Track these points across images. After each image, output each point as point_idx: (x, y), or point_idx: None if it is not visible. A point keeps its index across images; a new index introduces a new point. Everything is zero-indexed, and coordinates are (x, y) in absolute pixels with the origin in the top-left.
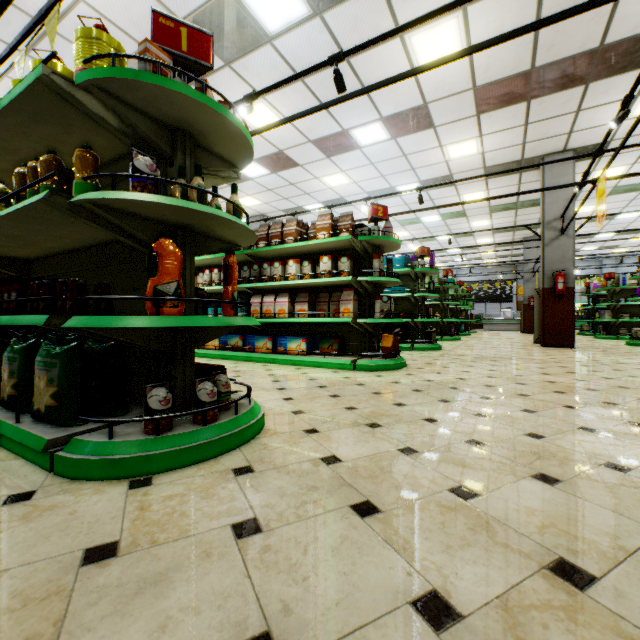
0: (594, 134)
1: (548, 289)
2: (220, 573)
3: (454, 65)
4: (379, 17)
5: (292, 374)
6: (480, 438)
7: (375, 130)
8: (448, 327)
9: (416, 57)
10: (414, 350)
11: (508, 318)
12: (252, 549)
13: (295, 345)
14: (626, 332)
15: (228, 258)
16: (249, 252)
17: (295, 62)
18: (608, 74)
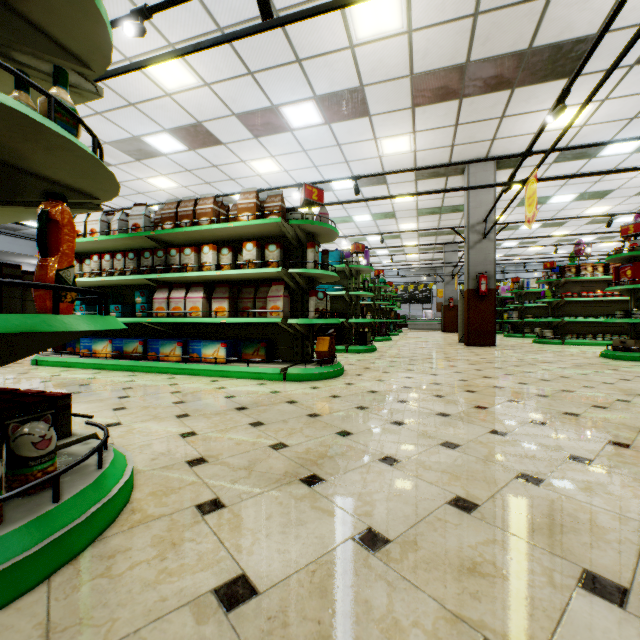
0: (513, 144)
1: (472, 290)
2: None
3: (393, 44)
4: None
5: (204, 390)
6: (466, 492)
7: (308, 111)
8: (380, 327)
9: (354, 25)
10: (349, 352)
11: (430, 318)
12: None
13: (212, 351)
14: (530, 331)
15: (48, 206)
16: (151, 234)
17: (212, 4)
18: (532, 81)
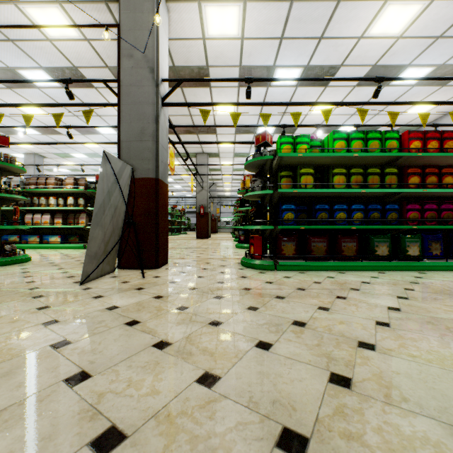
0: (211, 149)
1: (198, 213)
2: (19, 271)
3: None
4: (98, 96)
5: (50, 251)
6: None
7: (109, 129)
8: None
9: None
10: None
11: None
12: (26, 269)
13: (54, 239)
14: None
15: (16, 207)
16: (24, 190)
17: (55, 97)
18: (203, 133)
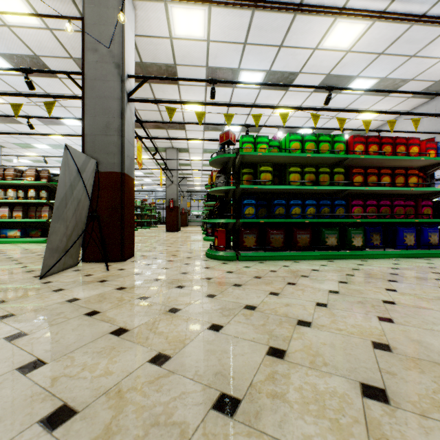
0: (181, 145)
1: (168, 206)
2: None
3: None
4: (62, 86)
5: (8, 246)
6: None
7: (74, 121)
8: None
9: None
10: None
11: None
12: None
13: (13, 233)
14: None
15: None
16: None
17: (14, 85)
18: (172, 129)
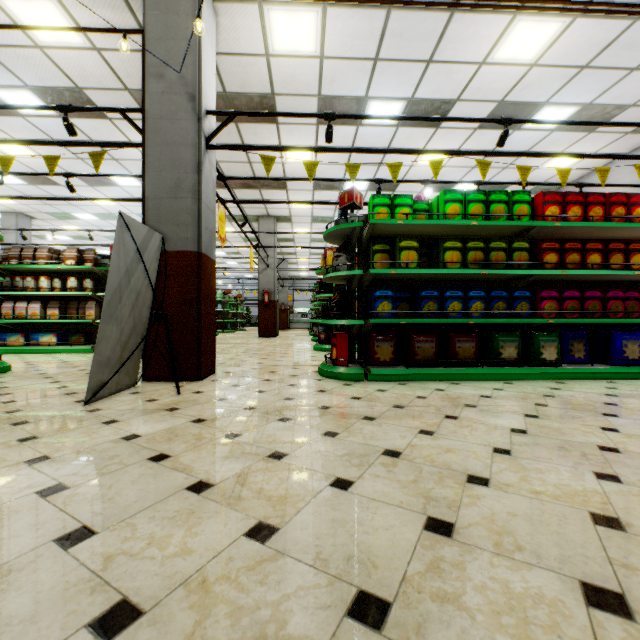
0: (280, 211)
1: (262, 301)
2: None
3: None
4: (113, 131)
5: (41, 357)
6: None
7: (130, 179)
8: None
9: None
10: None
11: None
12: (3, 383)
13: (47, 339)
14: None
15: None
16: (1, 267)
17: (48, 131)
18: (267, 188)
